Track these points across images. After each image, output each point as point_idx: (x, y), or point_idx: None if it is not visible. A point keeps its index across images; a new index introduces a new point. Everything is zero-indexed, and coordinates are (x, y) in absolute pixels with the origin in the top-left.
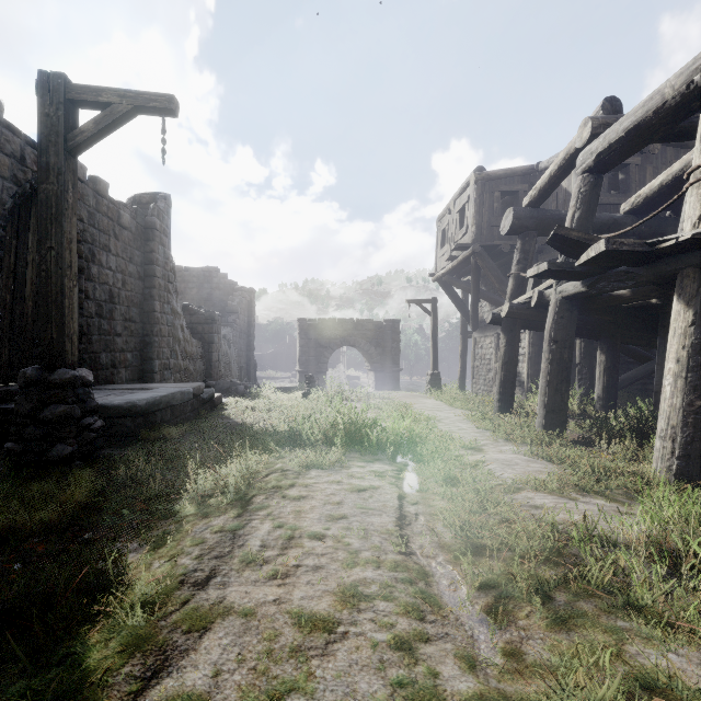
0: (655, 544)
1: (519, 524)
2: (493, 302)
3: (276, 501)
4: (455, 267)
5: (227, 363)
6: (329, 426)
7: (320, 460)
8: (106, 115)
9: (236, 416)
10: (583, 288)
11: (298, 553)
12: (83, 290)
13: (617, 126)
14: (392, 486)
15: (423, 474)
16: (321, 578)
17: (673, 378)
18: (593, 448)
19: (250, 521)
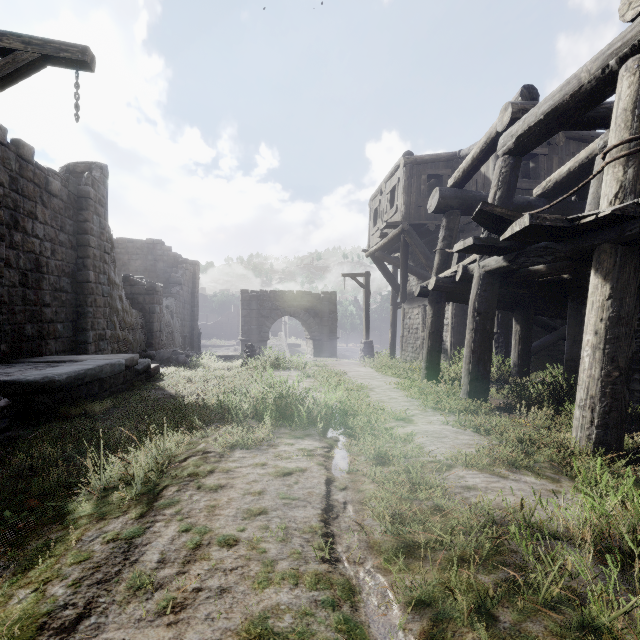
0: (599, 539)
1: (454, 514)
2: (420, 277)
3: (189, 493)
4: (386, 244)
5: (170, 332)
6: (259, 400)
7: (246, 439)
8: (8, 62)
9: (171, 387)
10: (504, 263)
11: (200, 570)
12: (4, 258)
13: (536, 110)
14: (320, 468)
15: (353, 451)
16: (220, 613)
17: (591, 349)
18: (513, 414)
19: (151, 525)
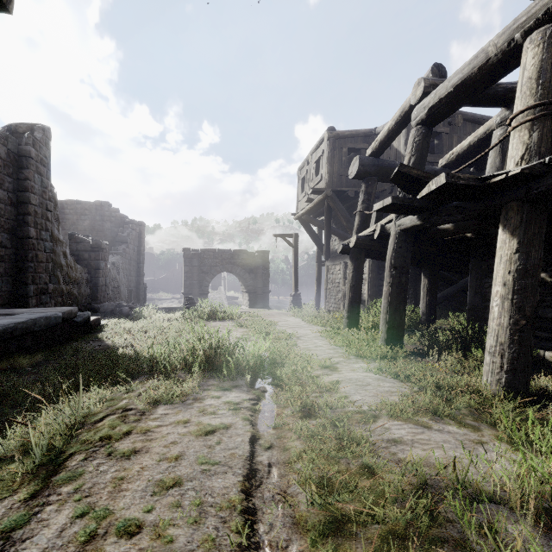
0: (542, 505)
1: (385, 478)
2: (341, 237)
3: (95, 463)
4: (312, 208)
5: (115, 287)
6: (189, 351)
7: (170, 394)
8: None
9: (109, 338)
10: (418, 222)
11: None
12: None
13: (446, 83)
14: (245, 423)
15: (280, 403)
16: None
17: (500, 300)
18: (426, 359)
19: (37, 510)
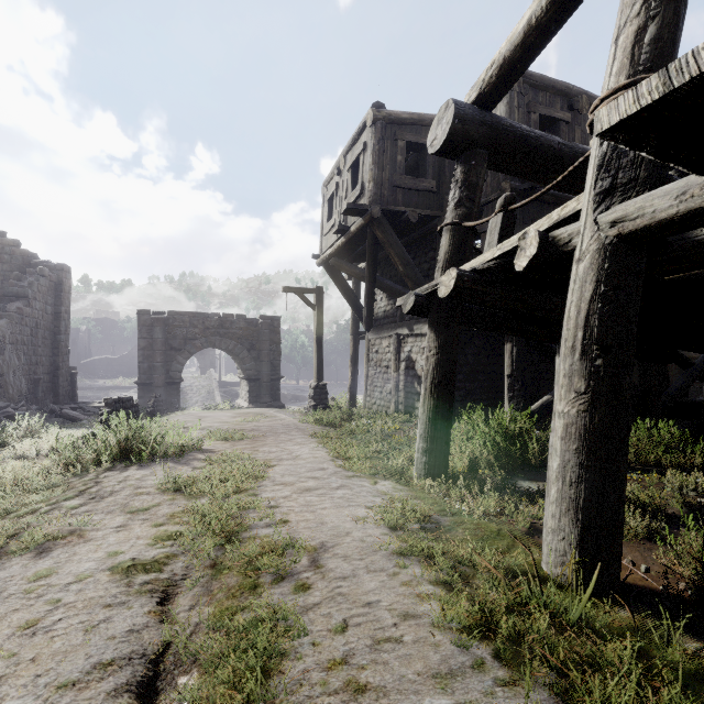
0: None
1: None
2: (393, 293)
3: None
4: (345, 244)
5: None
6: None
7: None
8: None
9: None
10: None
11: None
12: None
13: None
14: None
15: None
16: None
17: None
18: None
19: None
